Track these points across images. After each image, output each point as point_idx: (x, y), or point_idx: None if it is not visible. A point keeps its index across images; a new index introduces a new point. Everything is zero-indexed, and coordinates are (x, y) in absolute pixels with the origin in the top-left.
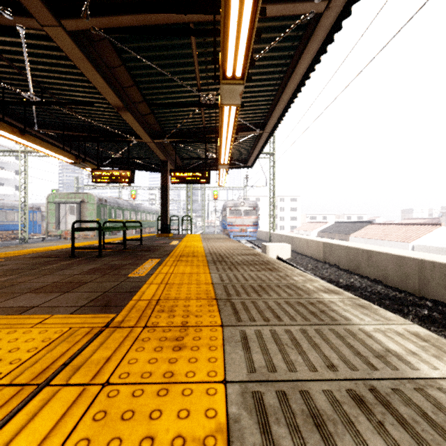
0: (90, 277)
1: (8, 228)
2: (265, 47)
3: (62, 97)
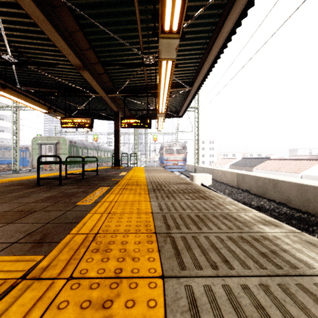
0: (41, 205)
1: (4, 163)
2: (195, 14)
3: (35, 60)
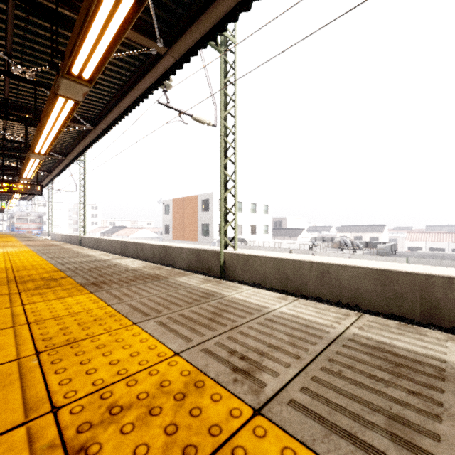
0: None
1: None
2: None
3: None
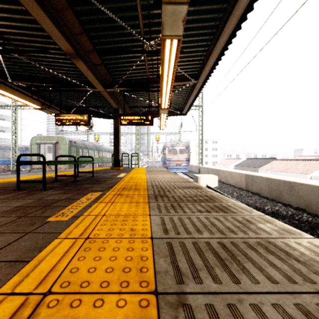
0: None
1: (4, 163)
2: None
3: (24, 48)
